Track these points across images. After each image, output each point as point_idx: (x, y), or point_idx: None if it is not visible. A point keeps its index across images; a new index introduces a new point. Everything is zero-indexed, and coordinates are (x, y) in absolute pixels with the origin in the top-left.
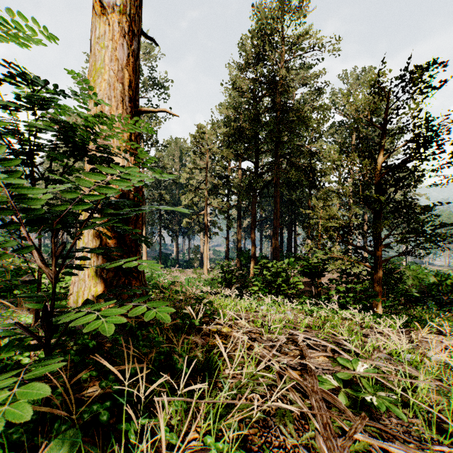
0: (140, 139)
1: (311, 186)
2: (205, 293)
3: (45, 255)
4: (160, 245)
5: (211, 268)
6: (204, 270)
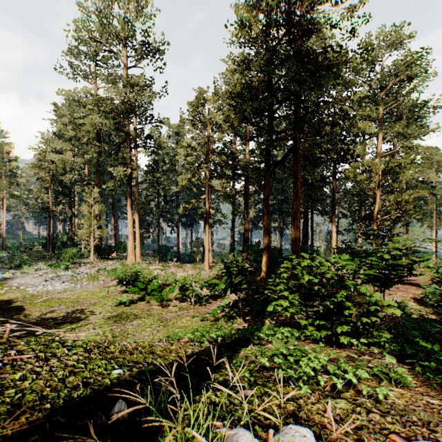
0: (131, 113)
1: (341, 159)
2: (204, 297)
3: (39, 247)
4: (158, 236)
5: (214, 263)
6: (205, 265)
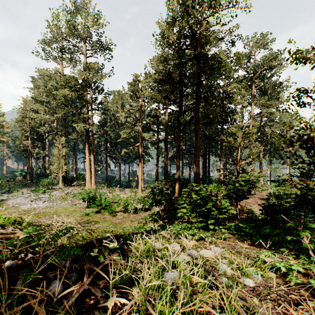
0: (89, 87)
1: (224, 122)
2: (138, 210)
3: (20, 178)
4: (106, 170)
5: (145, 188)
6: (138, 189)
